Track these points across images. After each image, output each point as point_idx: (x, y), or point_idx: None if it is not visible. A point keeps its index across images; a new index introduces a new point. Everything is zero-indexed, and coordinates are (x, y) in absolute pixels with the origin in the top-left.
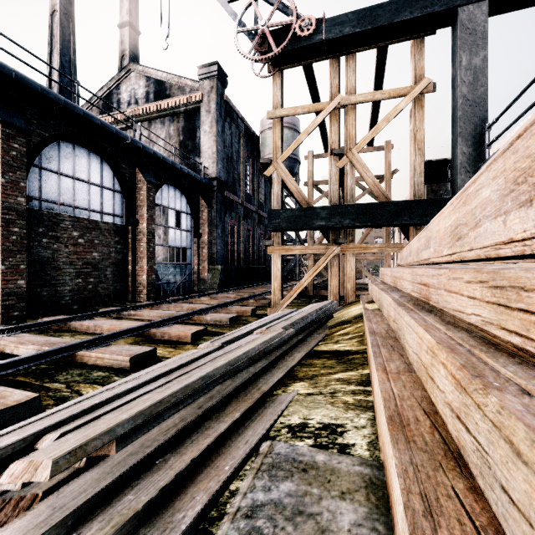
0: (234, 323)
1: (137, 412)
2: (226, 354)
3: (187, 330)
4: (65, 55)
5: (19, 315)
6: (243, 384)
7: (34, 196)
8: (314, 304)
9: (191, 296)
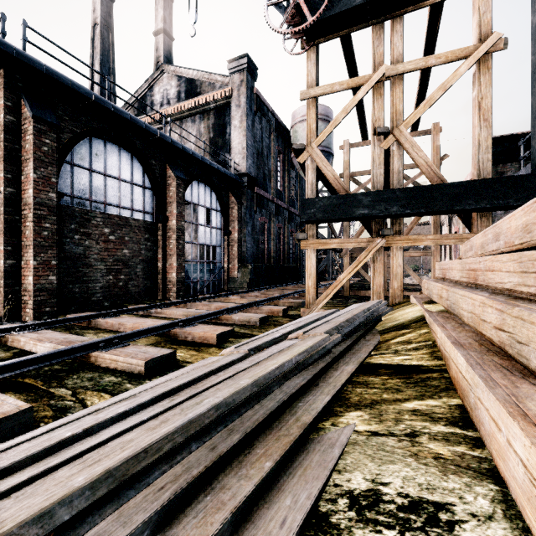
0: (264, 324)
1: (101, 473)
2: (253, 368)
3: (212, 331)
4: (105, 65)
5: (51, 311)
6: (276, 411)
7: (67, 192)
8: (358, 304)
9: (219, 294)
